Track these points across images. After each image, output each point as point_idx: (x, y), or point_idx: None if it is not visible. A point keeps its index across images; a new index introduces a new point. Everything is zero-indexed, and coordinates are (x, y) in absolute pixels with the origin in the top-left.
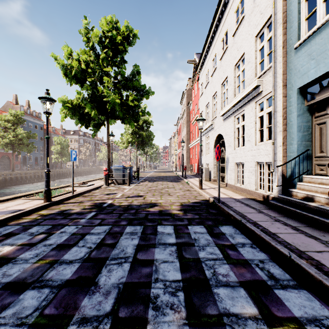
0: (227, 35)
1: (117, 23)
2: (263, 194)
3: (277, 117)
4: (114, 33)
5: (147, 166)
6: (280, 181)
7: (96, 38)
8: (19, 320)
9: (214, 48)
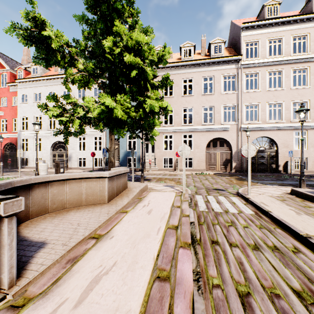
0: (71, 94)
1: None
2: (98, 168)
3: (104, 144)
4: None
5: None
6: (105, 163)
7: None
8: None
9: (52, 86)
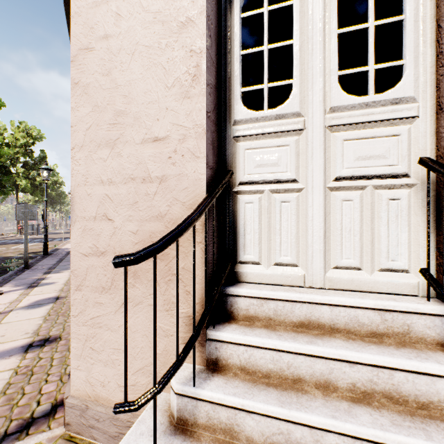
0: None
1: (27, 125)
2: None
3: None
4: (25, 140)
5: (61, 225)
6: None
7: (10, 140)
8: (23, 242)
9: None
